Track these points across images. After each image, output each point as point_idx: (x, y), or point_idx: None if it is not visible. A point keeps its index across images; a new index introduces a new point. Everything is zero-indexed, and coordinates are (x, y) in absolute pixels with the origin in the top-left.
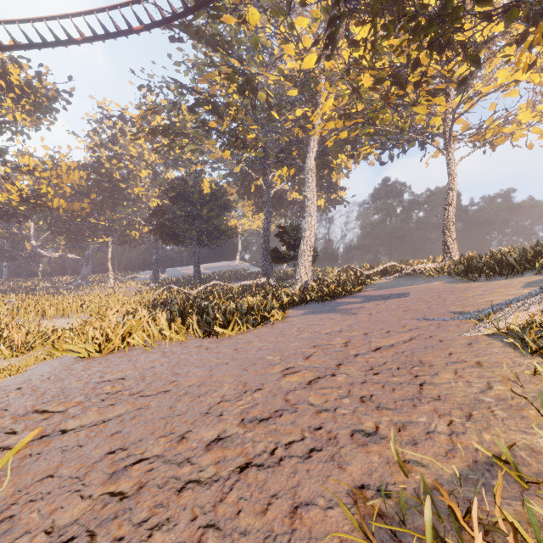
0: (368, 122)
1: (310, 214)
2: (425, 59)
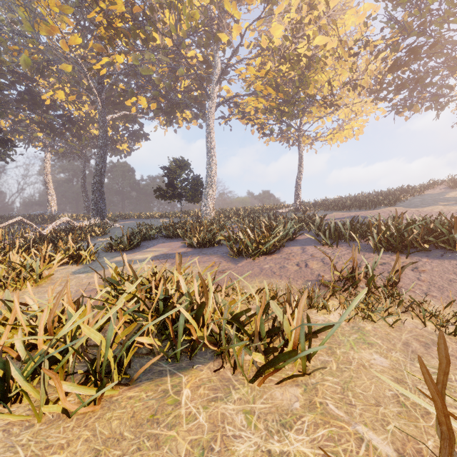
0: (295, 102)
1: (215, 155)
2: (324, 83)
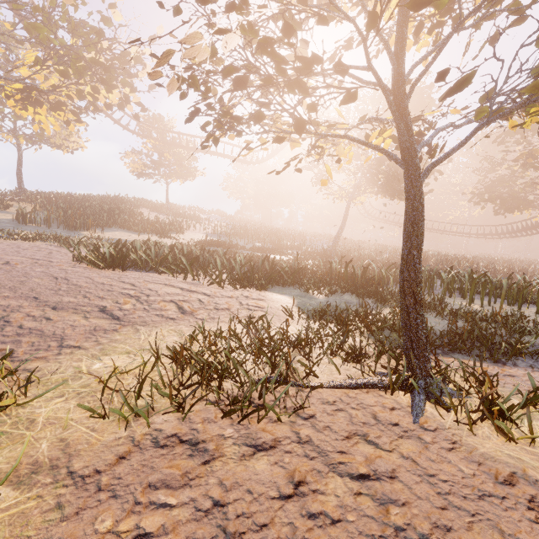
0: None
1: None
2: None
